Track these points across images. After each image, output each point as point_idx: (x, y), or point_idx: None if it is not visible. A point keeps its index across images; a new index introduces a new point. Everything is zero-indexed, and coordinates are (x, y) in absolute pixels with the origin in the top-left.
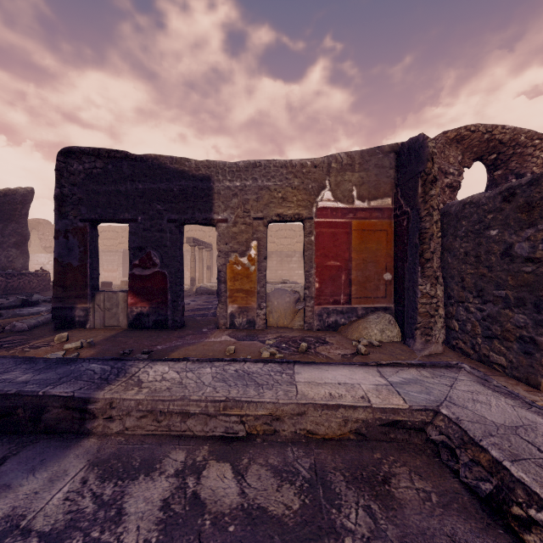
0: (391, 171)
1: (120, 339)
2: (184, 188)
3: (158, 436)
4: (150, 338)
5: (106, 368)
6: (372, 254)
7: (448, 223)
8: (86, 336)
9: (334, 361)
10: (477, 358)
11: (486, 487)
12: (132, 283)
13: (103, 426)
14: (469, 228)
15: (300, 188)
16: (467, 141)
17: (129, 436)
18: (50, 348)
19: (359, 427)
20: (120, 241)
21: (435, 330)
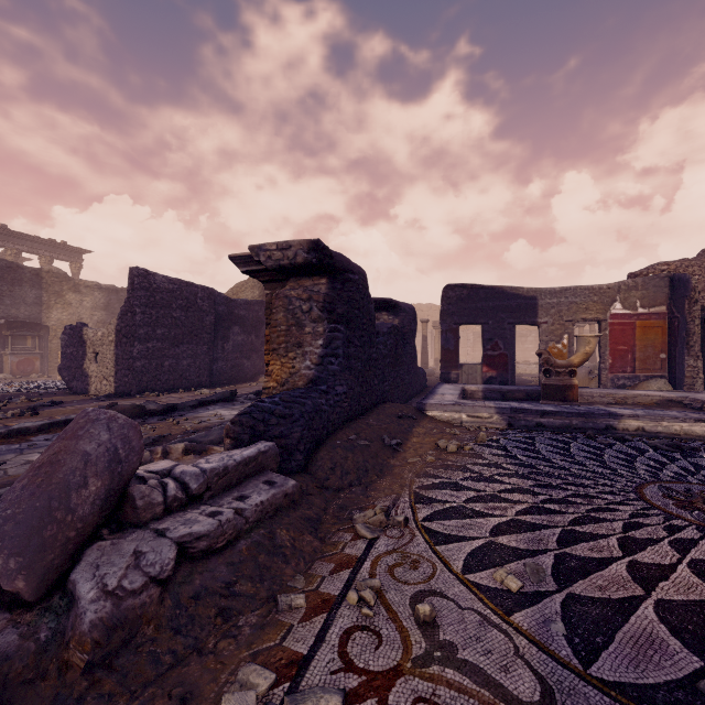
0: (665, 289)
1: None
2: (518, 304)
3: (583, 402)
4: None
5: None
6: (651, 342)
7: None
8: None
9: None
10: None
11: (698, 406)
12: (486, 360)
13: None
14: None
15: (598, 302)
16: None
17: None
18: None
19: (657, 401)
20: None
21: (696, 386)
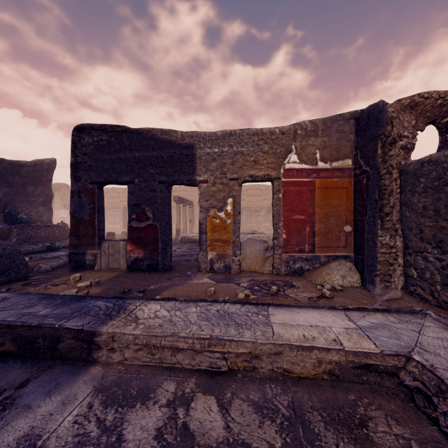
0: (351, 136)
1: (121, 280)
2: (172, 155)
3: (152, 367)
4: (145, 279)
5: (109, 305)
6: (334, 209)
7: (406, 180)
8: (95, 276)
9: (302, 303)
10: (436, 304)
11: None
12: (130, 234)
13: (106, 356)
14: (428, 185)
15: (270, 153)
16: (420, 107)
17: (128, 366)
18: (67, 286)
19: (332, 368)
20: (121, 200)
21: (394, 277)
